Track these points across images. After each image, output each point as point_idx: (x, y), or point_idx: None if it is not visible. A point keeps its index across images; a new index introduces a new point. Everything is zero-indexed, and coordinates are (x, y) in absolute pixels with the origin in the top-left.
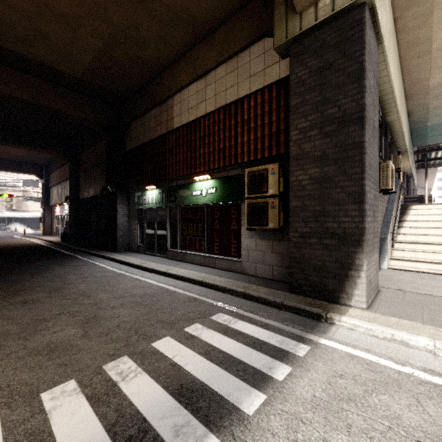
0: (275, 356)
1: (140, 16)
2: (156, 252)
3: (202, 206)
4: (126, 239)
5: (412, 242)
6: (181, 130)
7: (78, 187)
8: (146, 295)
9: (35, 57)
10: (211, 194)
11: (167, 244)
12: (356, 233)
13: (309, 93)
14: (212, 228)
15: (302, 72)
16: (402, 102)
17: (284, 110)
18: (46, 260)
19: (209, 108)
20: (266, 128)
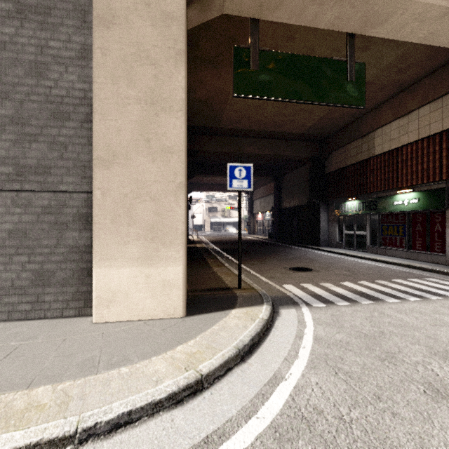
0: None
1: None
2: (355, 248)
3: (403, 212)
4: (325, 238)
5: None
6: (382, 156)
7: (280, 200)
8: (370, 267)
9: (281, 131)
10: (413, 203)
11: (366, 242)
12: None
13: None
14: (413, 229)
15: None
16: None
17: None
18: (279, 248)
19: (412, 139)
20: None
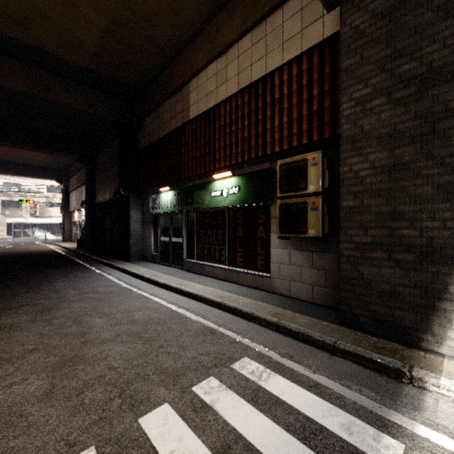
0: None
1: None
2: (171, 262)
3: (223, 209)
4: (139, 247)
5: None
6: (198, 121)
7: (94, 191)
8: (149, 322)
9: (37, 44)
10: (233, 194)
11: (183, 254)
12: (450, 244)
13: (370, 47)
14: (234, 235)
15: (360, 19)
16: None
17: (330, 79)
18: (53, 269)
19: (231, 90)
20: (304, 106)
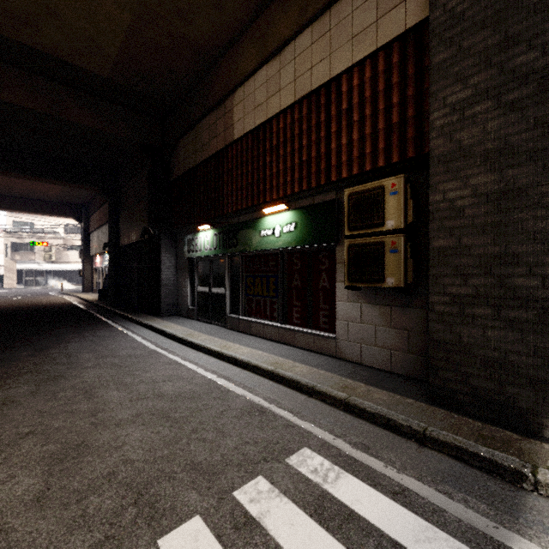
0: None
1: None
2: (211, 318)
3: (275, 251)
4: (172, 300)
5: None
6: (244, 141)
7: (118, 231)
8: (180, 397)
9: (46, 49)
10: (288, 233)
11: (225, 308)
12: None
13: (471, 35)
14: (290, 285)
15: None
16: None
17: (415, 82)
18: (67, 326)
19: (285, 101)
20: (380, 117)
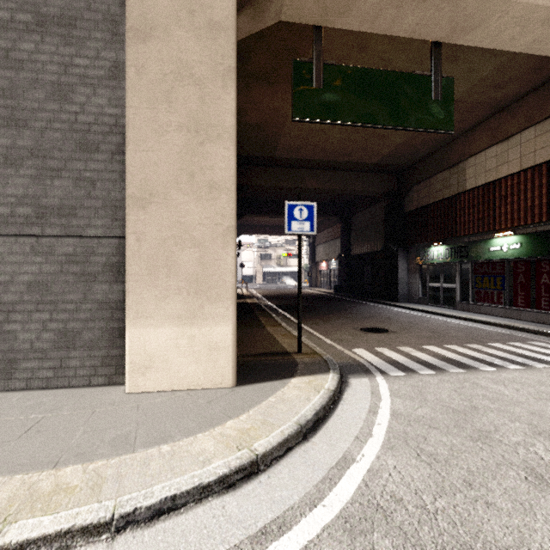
0: None
1: None
2: (442, 304)
3: (502, 260)
4: (405, 292)
5: None
6: (475, 191)
7: (349, 245)
8: (460, 328)
9: (350, 161)
10: (514, 249)
11: (456, 297)
12: None
13: None
14: (514, 282)
15: None
16: None
17: None
18: (348, 304)
19: (512, 170)
20: None
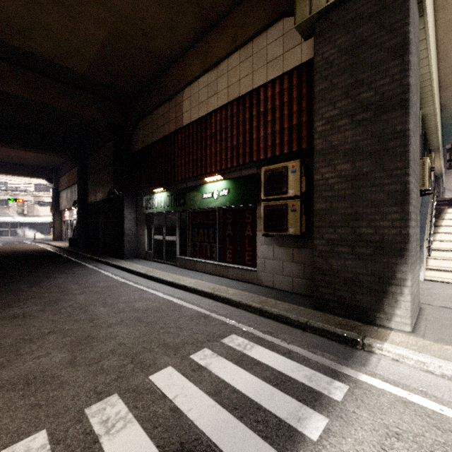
0: (305, 400)
1: (145, 1)
2: (164, 259)
3: (214, 209)
4: (133, 246)
5: (451, 249)
6: (190, 127)
7: (86, 191)
8: (149, 310)
9: (36, 52)
10: (223, 196)
11: (176, 251)
12: (397, 240)
13: (337, 76)
14: (224, 233)
15: (330, 51)
16: (437, 93)
17: (307, 98)
18: (50, 267)
19: (221, 102)
20: (285, 120)
